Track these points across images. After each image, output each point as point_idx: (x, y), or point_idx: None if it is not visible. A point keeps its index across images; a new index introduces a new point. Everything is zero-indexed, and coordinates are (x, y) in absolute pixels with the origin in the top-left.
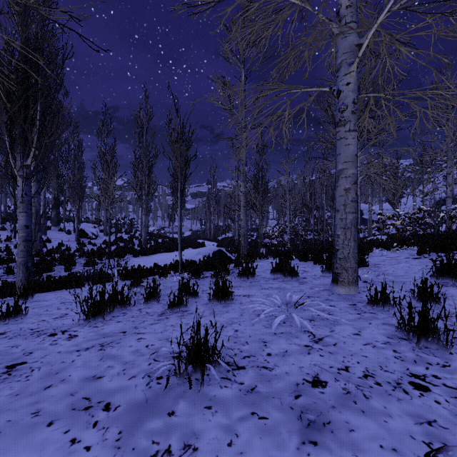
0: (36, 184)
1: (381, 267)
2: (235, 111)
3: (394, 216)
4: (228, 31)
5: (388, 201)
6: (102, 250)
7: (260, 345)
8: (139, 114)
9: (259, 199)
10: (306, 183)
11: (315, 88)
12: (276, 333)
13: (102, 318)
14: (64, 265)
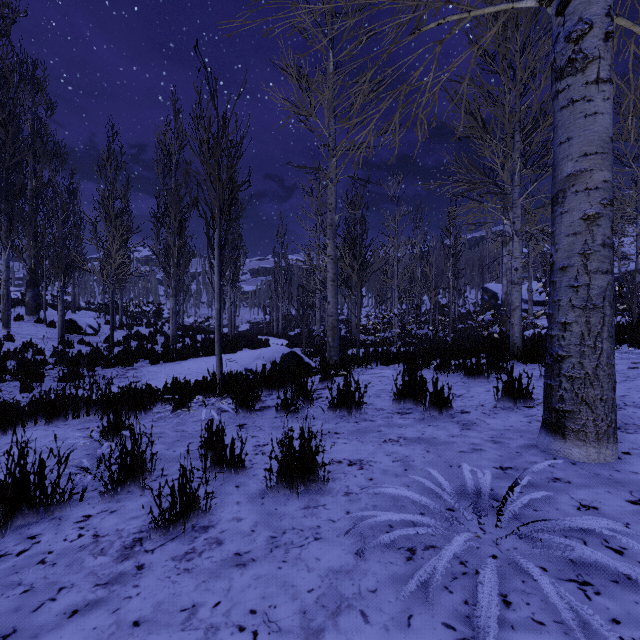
0: None
1: None
2: (318, 121)
3: (543, 302)
4: None
5: (537, 278)
6: (98, 353)
7: None
8: (164, 138)
9: (357, 269)
10: (416, 255)
11: (503, 5)
12: None
13: None
14: (20, 382)
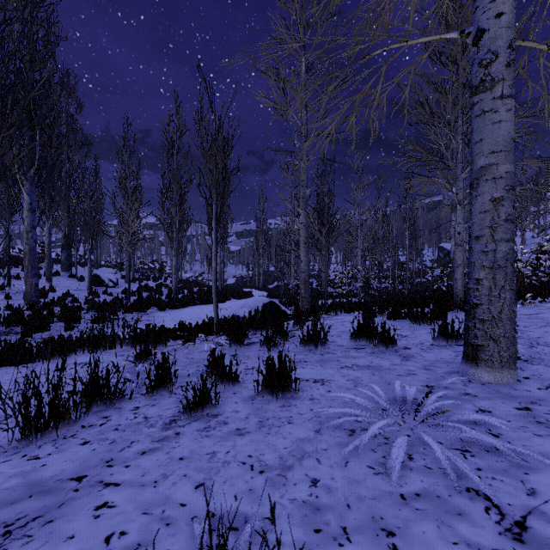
0: (30, 215)
1: (525, 331)
2: (292, 113)
3: None
4: (283, 4)
5: None
6: (119, 301)
7: (382, 546)
8: (168, 128)
9: (325, 233)
10: (378, 218)
11: (432, 36)
12: (405, 494)
13: (56, 435)
14: (64, 323)
